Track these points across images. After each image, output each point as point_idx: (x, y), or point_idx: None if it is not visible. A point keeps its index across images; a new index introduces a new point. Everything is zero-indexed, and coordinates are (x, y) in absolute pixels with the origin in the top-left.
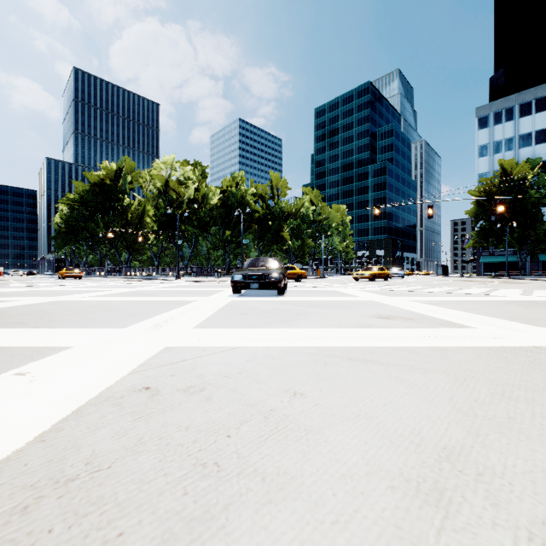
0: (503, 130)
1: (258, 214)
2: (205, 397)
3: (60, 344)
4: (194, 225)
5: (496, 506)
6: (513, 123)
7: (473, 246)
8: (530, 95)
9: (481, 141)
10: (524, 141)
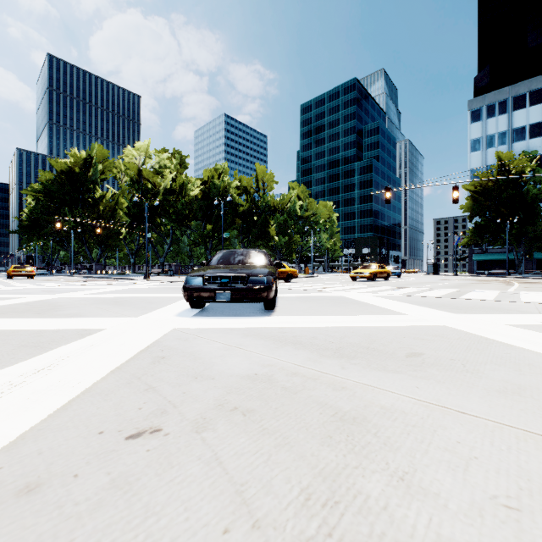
0: (497, 124)
1: (243, 208)
2: None
3: None
4: (171, 218)
5: None
6: (506, 116)
7: (467, 243)
8: (524, 88)
9: (474, 134)
10: (518, 135)
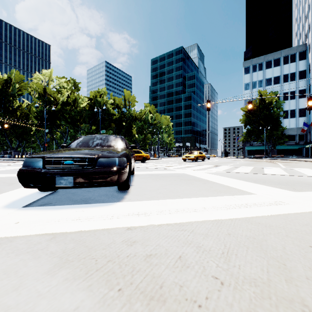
0: (257, 76)
1: (116, 116)
2: None
3: None
4: (67, 121)
5: None
6: (262, 72)
7: (243, 140)
8: (271, 57)
9: (246, 81)
10: (268, 82)
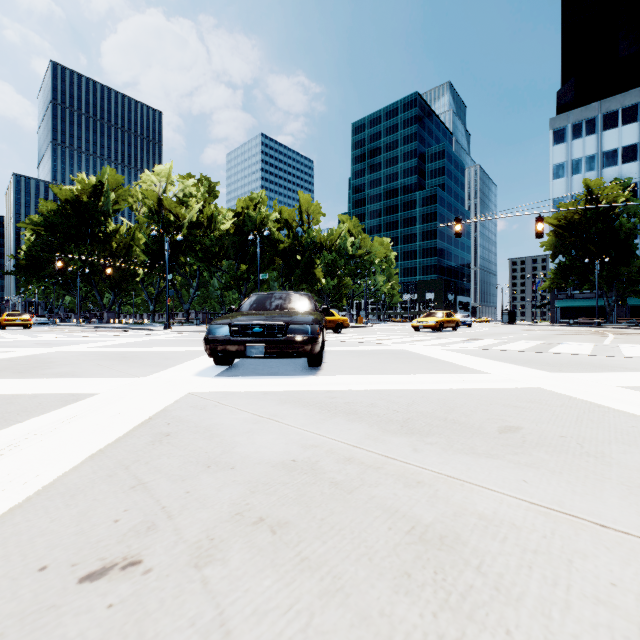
0: (584, 146)
1: (283, 245)
2: None
3: None
4: (197, 257)
5: None
6: (595, 137)
7: (549, 287)
8: (616, 104)
9: (557, 159)
10: (608, 159)
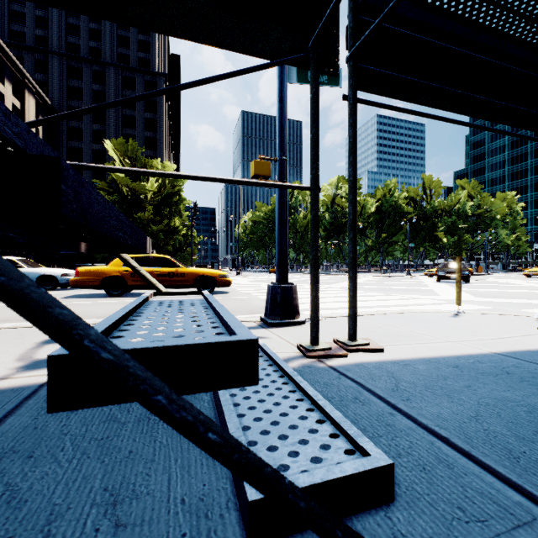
0: None
1: (410, 216)
2: (483, 293)
3: (426, 289)
4: None
5: (533, 296)
6: None
7: None
8: None
9: None
10: None
